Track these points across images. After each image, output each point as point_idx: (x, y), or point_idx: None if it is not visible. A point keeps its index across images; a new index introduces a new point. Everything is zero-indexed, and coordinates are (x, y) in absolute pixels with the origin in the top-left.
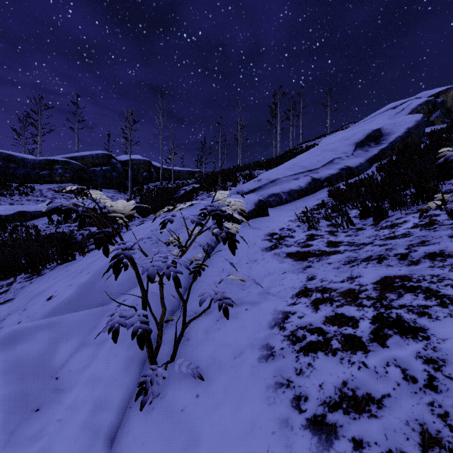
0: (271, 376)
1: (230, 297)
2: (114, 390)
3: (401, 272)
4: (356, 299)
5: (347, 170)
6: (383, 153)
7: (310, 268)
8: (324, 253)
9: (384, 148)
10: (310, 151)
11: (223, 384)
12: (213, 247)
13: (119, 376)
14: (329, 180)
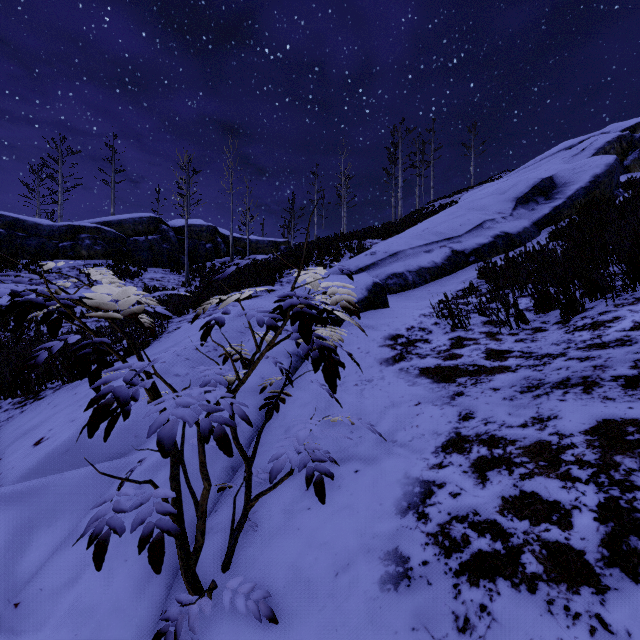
0: (407, 629)
1: (328, 452)
2: (114, 634)
3: (635, 412)
4: (556, 464)
5: (504, 238)
6: (557, 213)
7: (462, 397)
8: (483, 370)
9: (559, 205)
10: (447, 210)
11: (313, 635)
12: (302, 357)
13: (127, 602)
14: (478, 252)
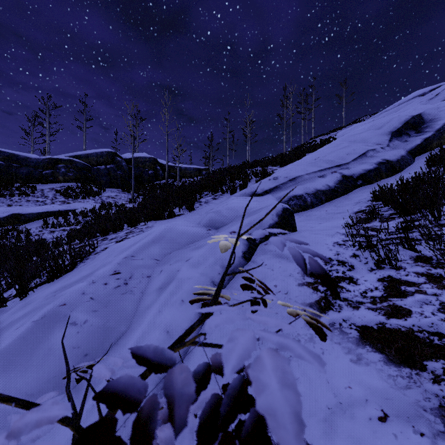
0: None
1: None
2: None
3: None
4: None
5: (386, 164)
6: (428, 144)
7: None
8: None
9: (429, 137)
10: (333, 143)
11: None
12: None
13: None
14: (364, 177)
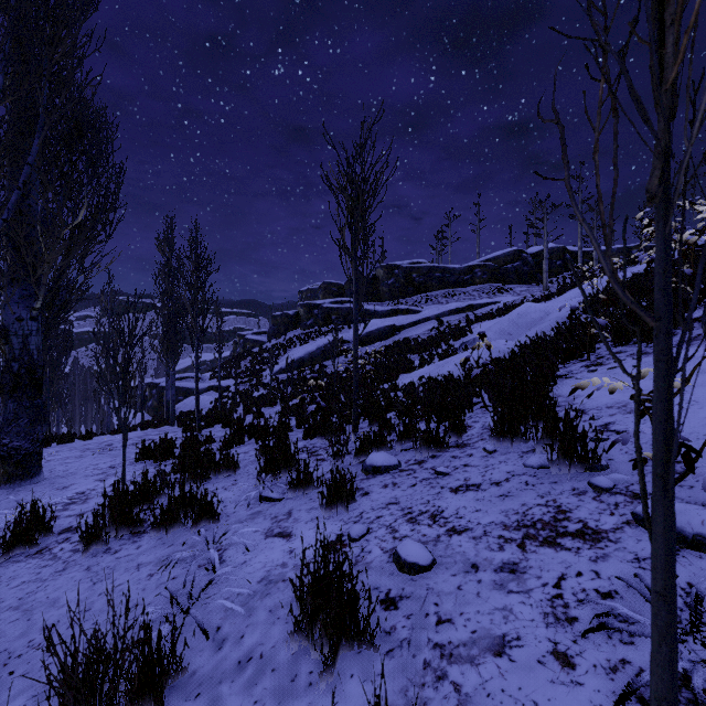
0: None
1: None
2: None
3: None
4: None
5: None
6: None
7: None
8: None
9: None
10: None
11: None
12: None
13: None
14: None
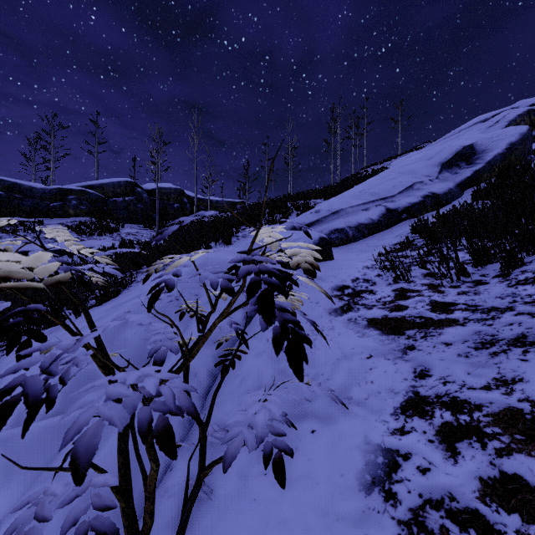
0: None
1: (285, 414)
2: None
3: None
4: None
5: (432, 197)
6: (478, 176)
7: (414, 351)
8: (430, 323)
9: (479, 169)
10: (381, 174)
11: None
12: None
13: None
14: (409, 210)
